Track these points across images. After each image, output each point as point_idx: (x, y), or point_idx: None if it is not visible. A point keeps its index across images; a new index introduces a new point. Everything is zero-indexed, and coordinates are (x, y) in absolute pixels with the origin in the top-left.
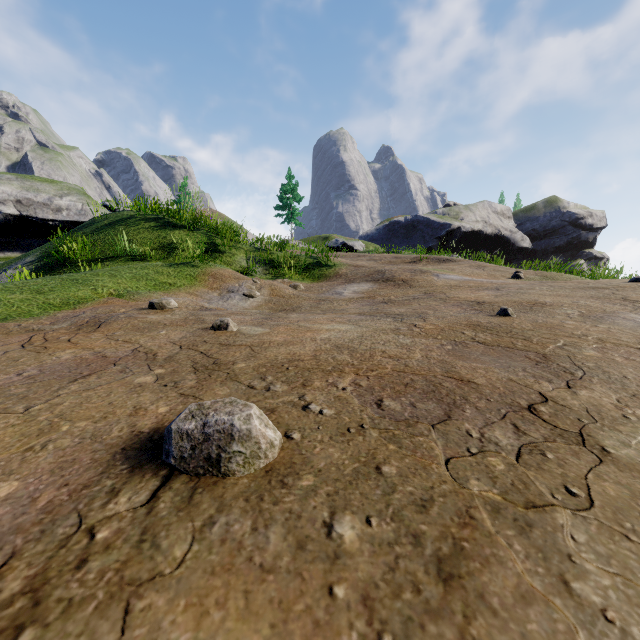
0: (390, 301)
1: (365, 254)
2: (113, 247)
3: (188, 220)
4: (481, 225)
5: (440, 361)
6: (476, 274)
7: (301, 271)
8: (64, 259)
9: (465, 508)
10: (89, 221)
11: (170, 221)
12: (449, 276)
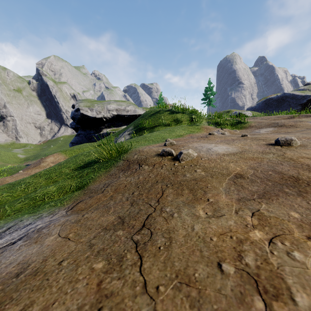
0: (289, 132)
1: (256, 117)
2: (157, 122)
3: (181, 109)
4: None
5: None
6: None
7: (232, 126)
8: (142, 127)
9: None
10: (144, 114)
11: (174, 110)
12: None
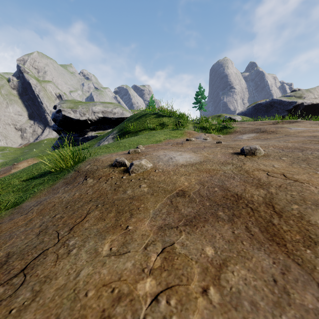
0: (268, 138)
1: (244, 122)
2: (142, 126)
3: (167, 113)
4: (318, 100)
5: (298, 145)
6: (313, 127)
7: (218, 131)
8: (127, 131)
9: (307, 157)
10: (130, 117)
11: (160, 114)
12: (297, 128)
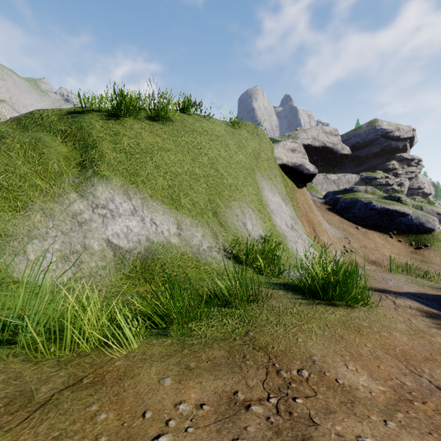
0: None
1: None
2: None
3: None
4: (310, 141)
5: None
6: None
7: None
8: None
9: None
10: None
11: None
12: None
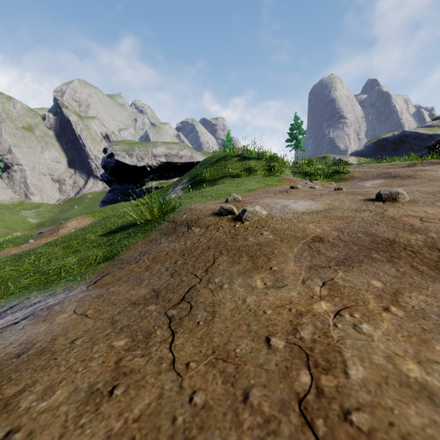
0: (404, 185)
1: (363, 165)
2: (222, 172)
3: (255, 154)
4: None
5: None
6: None
7: (327, 177)
8: (201, 179)
9: None
10: (204, 160)
11: (245, 156)
12: None
